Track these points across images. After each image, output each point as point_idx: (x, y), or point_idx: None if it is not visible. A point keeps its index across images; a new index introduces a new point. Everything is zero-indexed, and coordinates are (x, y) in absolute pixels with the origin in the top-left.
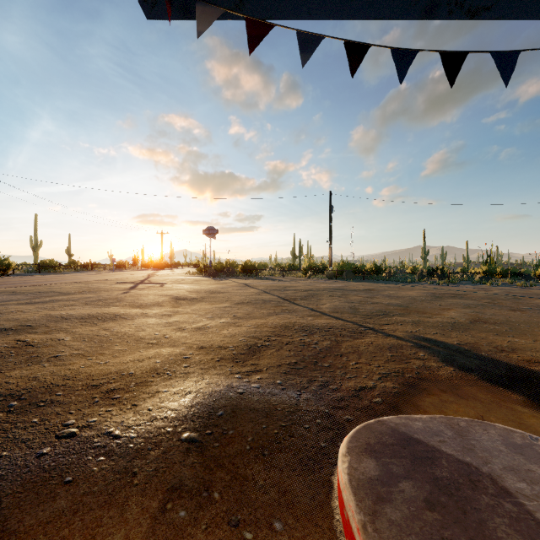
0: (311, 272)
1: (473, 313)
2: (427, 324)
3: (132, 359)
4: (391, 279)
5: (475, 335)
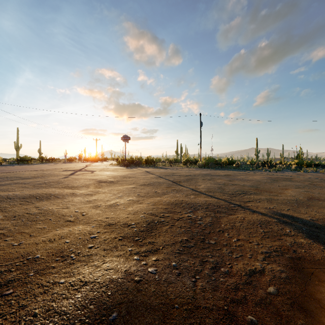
0: (188, 164)
1: (305, 192)
2: (278, 201)
3: (45, 238)
4: (239, 168)
5: (318, 211)
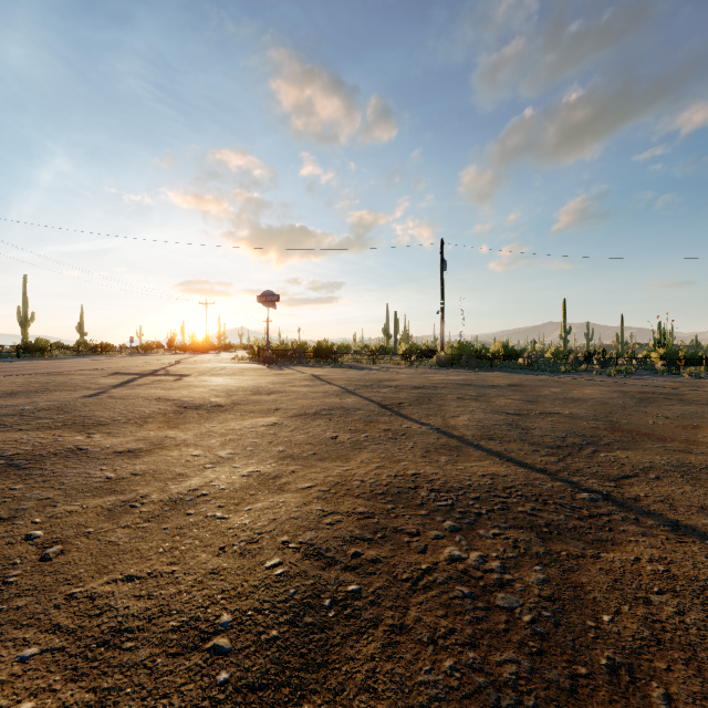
0: (414, 358)
1: None
2: None
3: None
4: (535, 368)
5: None
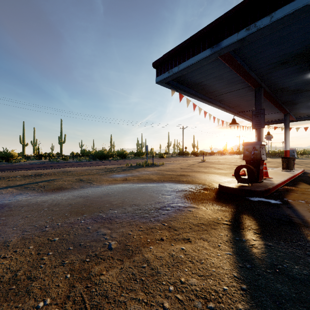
0: None
1: None
2: None
3: None
4: None
5: None
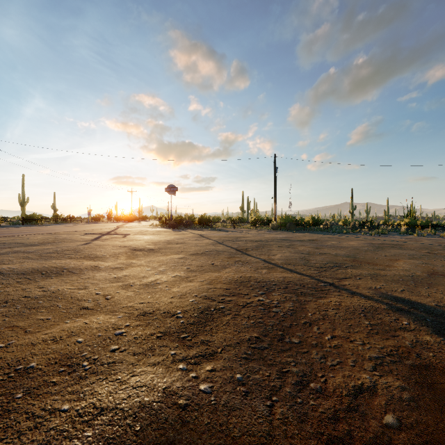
0: (258, 224)
1: (424, 264)
2: (386, 278)
3: (46, 336)
4: (329, 230)
5: None
